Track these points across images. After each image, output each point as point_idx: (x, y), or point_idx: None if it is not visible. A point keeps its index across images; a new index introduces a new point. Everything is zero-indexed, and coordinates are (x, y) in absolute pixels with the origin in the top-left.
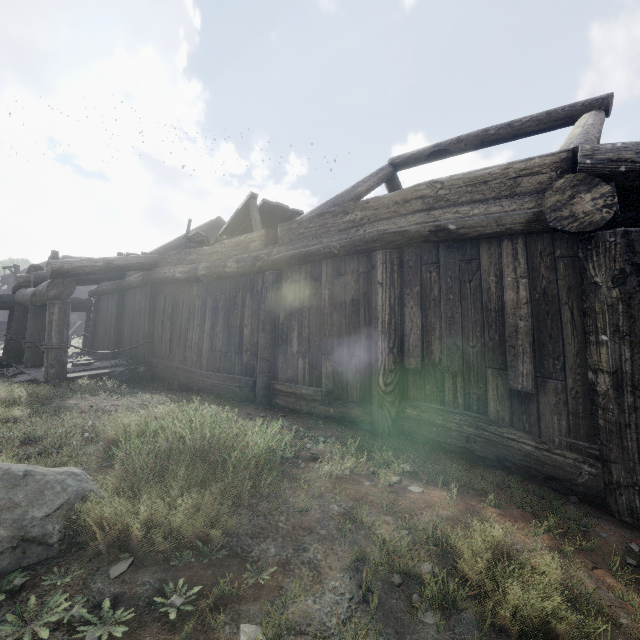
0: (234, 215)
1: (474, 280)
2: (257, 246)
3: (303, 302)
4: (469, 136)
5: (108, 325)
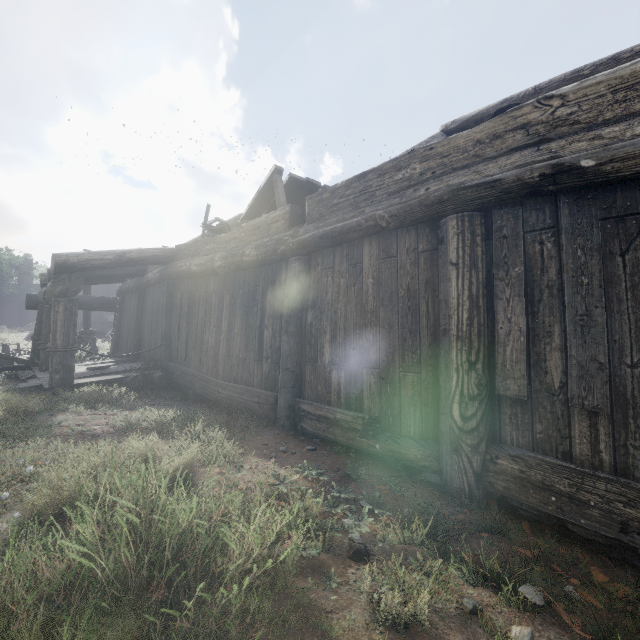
0: (256, 195)
1: (633, 250)
2: (280, 227)
3: (337, 295)
4: (552, 82)
5: (131, 325)
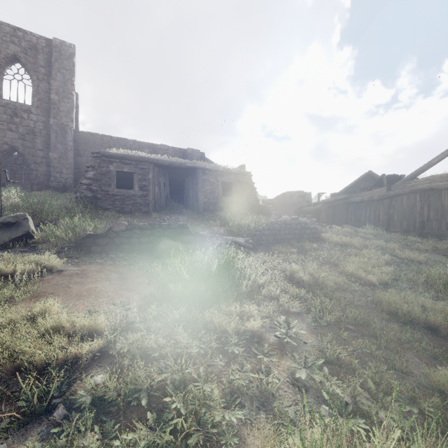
0: (377, 180)
1: (440, 199)
2: (384, 191)
3: (398, 207)
4: None
5: (328, 218)
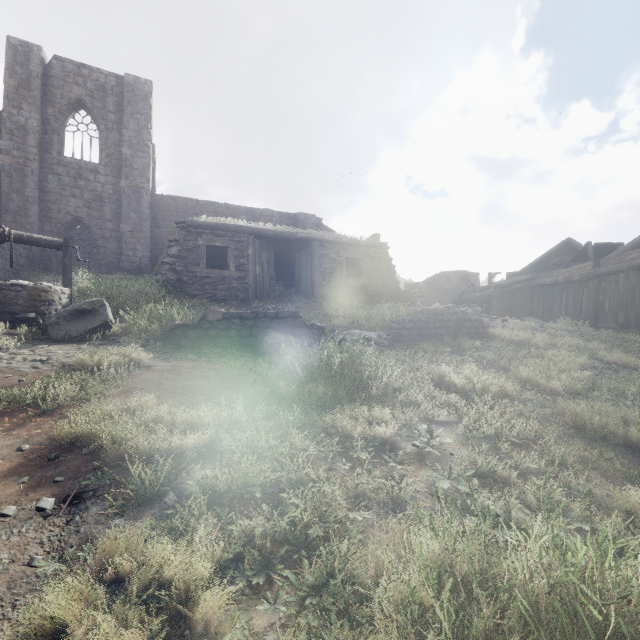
0: (578, 252)
1: None
2: (589, 268)
3: (610, 290)
4: None
5: (503, 309)
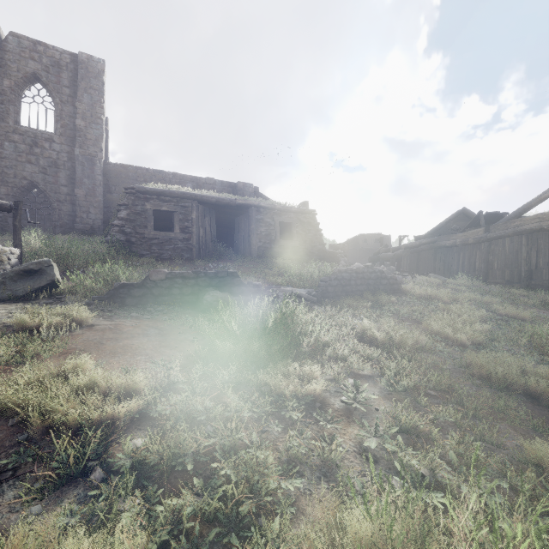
0: (472, 219)
1: None
2: (481, 233)
3: (498, 252)
4: None
5: (411, 266)
